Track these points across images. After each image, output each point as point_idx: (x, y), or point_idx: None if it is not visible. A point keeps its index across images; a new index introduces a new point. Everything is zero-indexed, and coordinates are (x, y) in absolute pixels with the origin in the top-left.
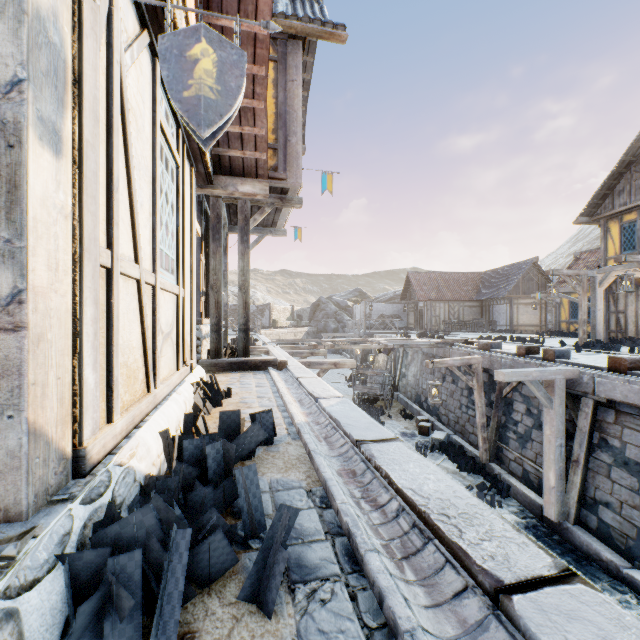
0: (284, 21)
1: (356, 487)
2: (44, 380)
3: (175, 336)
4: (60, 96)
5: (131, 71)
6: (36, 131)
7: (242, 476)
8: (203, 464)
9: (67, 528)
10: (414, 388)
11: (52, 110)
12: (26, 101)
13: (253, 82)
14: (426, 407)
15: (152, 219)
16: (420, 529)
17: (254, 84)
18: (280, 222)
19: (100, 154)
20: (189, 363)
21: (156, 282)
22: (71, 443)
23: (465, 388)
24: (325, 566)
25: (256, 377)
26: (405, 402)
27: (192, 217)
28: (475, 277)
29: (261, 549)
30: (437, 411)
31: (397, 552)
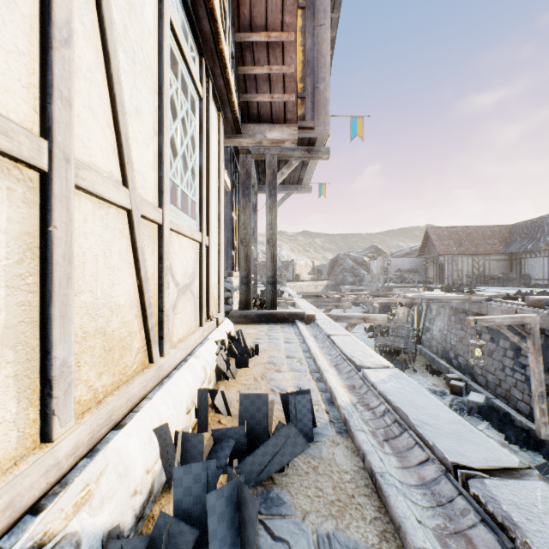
0: None
1: None
2: None
3: (197, 289)
4: None
5: None
6: None
7: None
8: (206, 509)
9: None
10: (440, 343)
11: None
12: None
13: (282, 11)
14: (456, 364)
15: (158, 139)
16: None
17: (283, 13)
18: (306, 178)
19: None
20: (215, 317)
21: (163, 220)
22: None
23: (509, 348)
24: None
25: (284, 331)
26: (430, 357)
27: (219, 164)
28: (502, 230)
29: None
30: (471, 370)
31: None
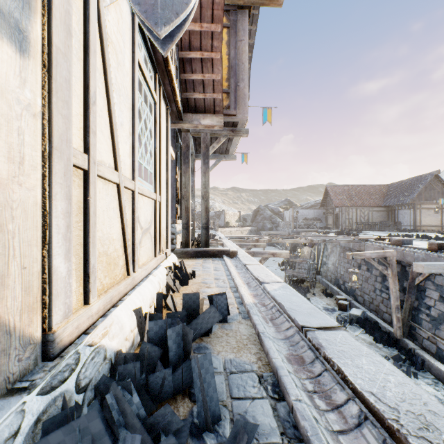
0: None
1: (306, 377)
2: (3, 270)
3: (153, 231)
4: None
5: (111, 12)
6: None
7: (197, 366)
8: (166, 343)
9: (13, 428)
10: (333, 273)
11: (15, 7)
12: None
13: (211, 38)
14: (344, 289)
15: (132, 138)
16: None
17: (212, 39)
18: (231, 149)
19: (77, 69)
20: (164, 252)
21: (135, 188)
22: (41, 328)
23: (379, 275)
24: None
25: (214, 263)
26: (326, 284)
27: (167, 143)
28: (382, 188)
29: None
30: (353, 292)
31: None
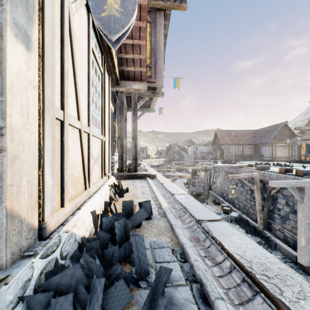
0: (154, 1)
1: (201, 249)
2: (18, 183)
3: (100, 161)
4: (30, 15)
5: (76, 16)
6: (12, 31)
7: (135, 242)
8: (113, 231)
9: (29, 276)
10: (220, 189)
11: (24, 21)
12: (5, 10)
13: (139, 31)
14: (227, 199)
15: (88, 98)
16: (248, 283)
17: (140, 32)
18: (152, 105)
19: (57, 56)
20: (107, 175)
21: (90, 131)
22: (37, 220)
23: (249, 190)
24: (188, 305)
25: (140, 182)
26: (215, 196)
27: (109, 101)
28: (251, 132)
29: (148, 295)
30: (233, 201)
31: (234, 299)
